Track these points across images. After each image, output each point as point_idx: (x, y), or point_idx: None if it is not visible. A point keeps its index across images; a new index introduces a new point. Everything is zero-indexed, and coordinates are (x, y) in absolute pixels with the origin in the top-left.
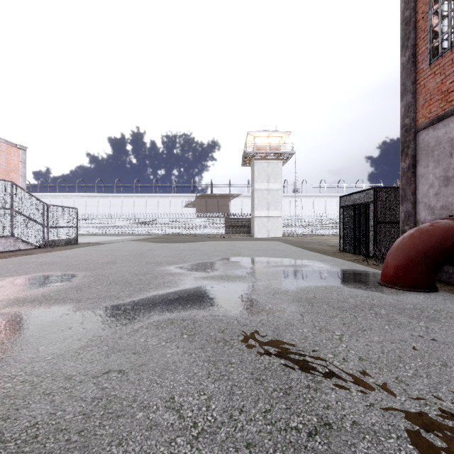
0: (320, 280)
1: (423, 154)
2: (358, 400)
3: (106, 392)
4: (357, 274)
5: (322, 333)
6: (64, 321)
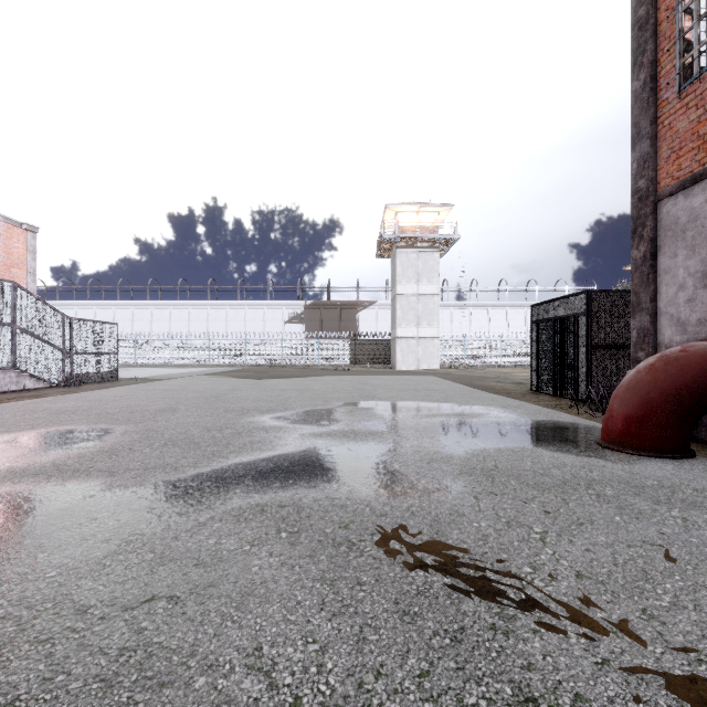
0: (503, 439)
1: (667, 237)
2: (581, 653)
3: (145, 638)
4: (561, 428)
5: (511, 528)
6: (84, 509)
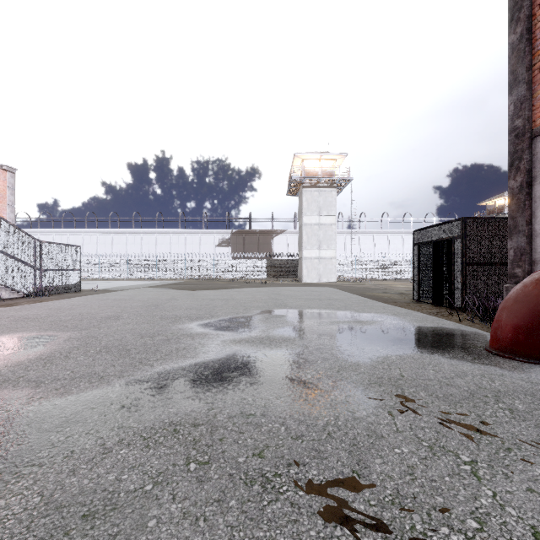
0: (401, 345)
1: None
2: None
3: None
4: (449, 335)
5: (436, 456)
6: None
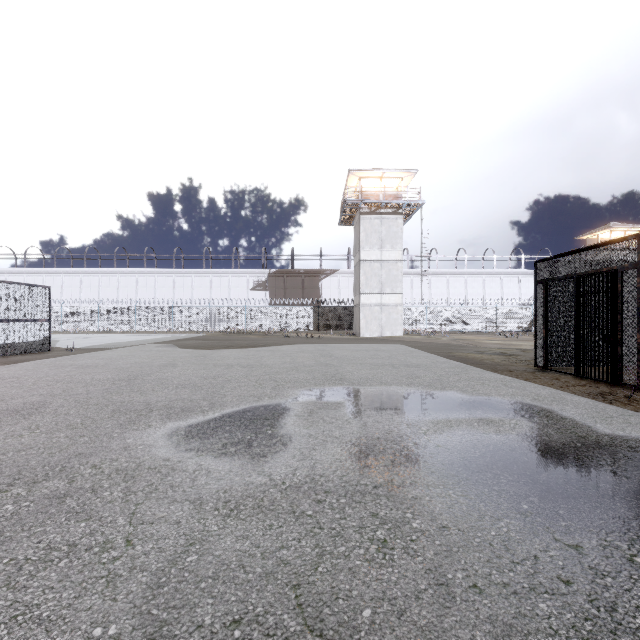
0: None
1: None
2: None
3: None
4: None
5: None
6: None
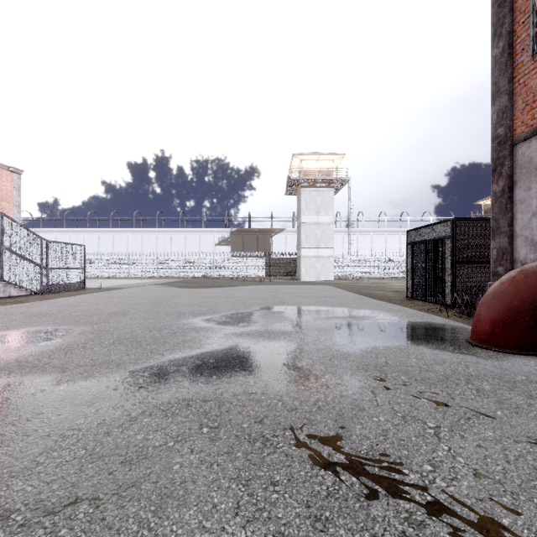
0: (390, 338)
1: (522, 174)
2: None
3: None
4: (436, 329)
5: (407, 423)
6: (32, 403)
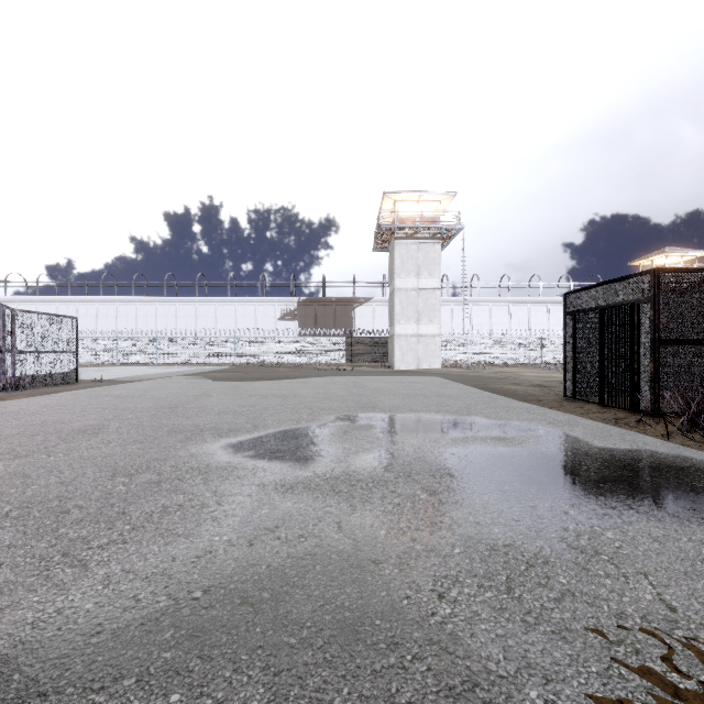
0: (605, 498)
1: None
2: None
3: None
4: (675, 469)
5: None
6: None
